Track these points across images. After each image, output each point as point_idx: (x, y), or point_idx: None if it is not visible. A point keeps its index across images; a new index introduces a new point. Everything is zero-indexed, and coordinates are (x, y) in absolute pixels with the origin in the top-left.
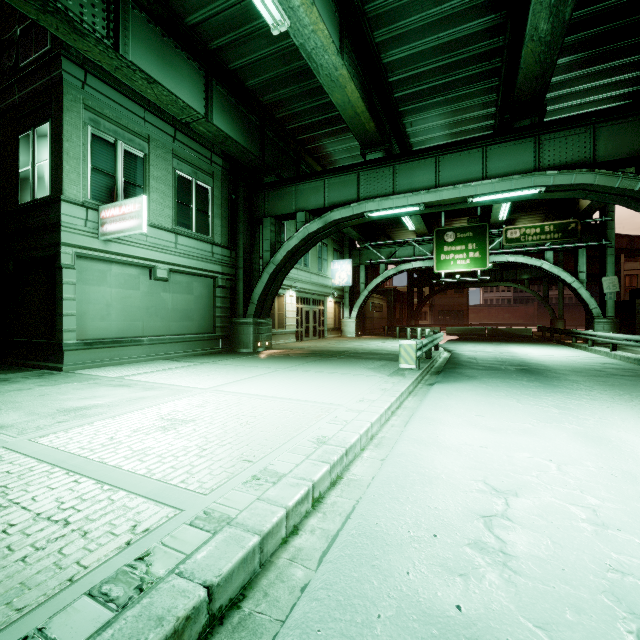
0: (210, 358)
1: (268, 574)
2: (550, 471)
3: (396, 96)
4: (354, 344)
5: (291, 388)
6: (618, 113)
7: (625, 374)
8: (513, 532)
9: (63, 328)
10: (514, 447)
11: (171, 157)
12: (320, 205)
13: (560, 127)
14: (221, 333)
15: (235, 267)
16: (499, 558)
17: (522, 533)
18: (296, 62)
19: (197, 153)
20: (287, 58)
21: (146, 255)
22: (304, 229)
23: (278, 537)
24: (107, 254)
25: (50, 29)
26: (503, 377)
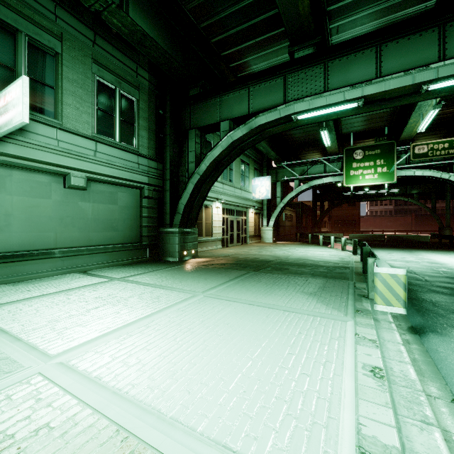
0: (129, 270)
1: None
2: None
3: None
4: (275, 251)
5: (199, 360)
6: None
7: None
8: None
9: None
10: None
11: (90, 62)
12: (244, 113)
13: None
14: (148, 242)
15: (162, 179)
16: None
17: None
18: None
19: (121, 63)
20: None
21: (57, 161)
22: (228, 137)
23: None
24: (2, 156)
25: None
26: None
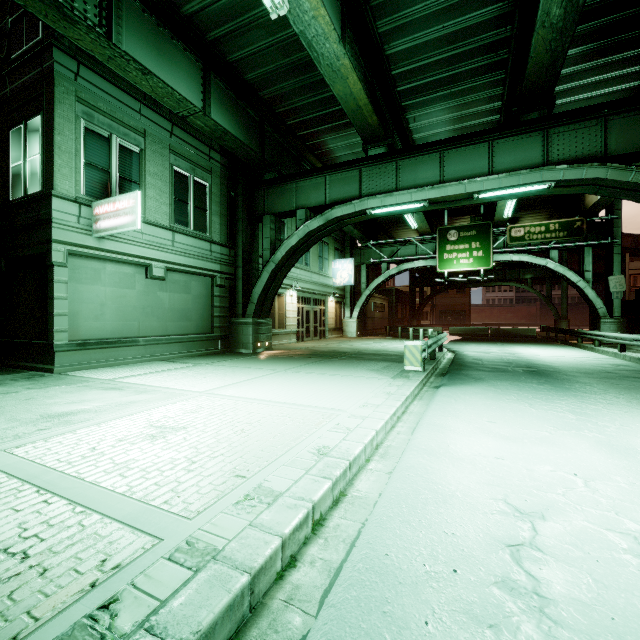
0: (208, 359)
1: (259, 621)
2: (577, 488)
3: (399, 90)
4: (356, 344)
5: (290, 391)
6: (630, 105)
7: (638, 376)
8: (546, 566)
9: (55, 328)
10: (533, 459)
11: (168, 153)
12: (321, 202)
13: (570, 120)
14: (220, 333)
15: (234, 266)
16: (534, 602)
17: (557, 568)
18: (296, 54)
19: (195, 149)
20: (287, 50)
21: (142, 253)
22: (305, 227)
23: (272, 572)
24: (101, 252)
25: (39, 16)
26: (511, 379)
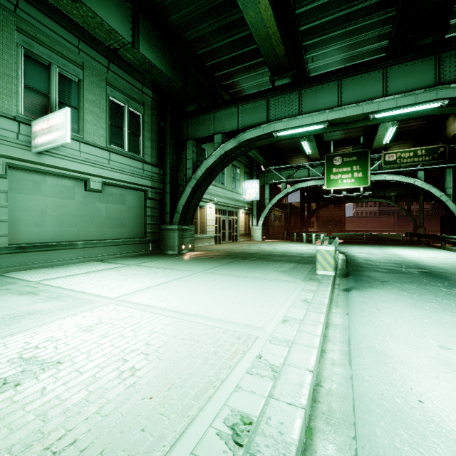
0: (138, 260)
1: None
2: None
3: (301, 29)
4: (262, 246)
5: (204, 298)
6: None
7: None
8: None
9: None
10: None
11: (105, 85)
12: (234, 128)
13: None
14: (151, 238)
15: (163, 182)
16: None
17: None
18: None
19: (129, 84)
20: None
21: (80, 168)
22: (220, 148)
23: None
24: (40, 166)
25: None
26: (415, 282)
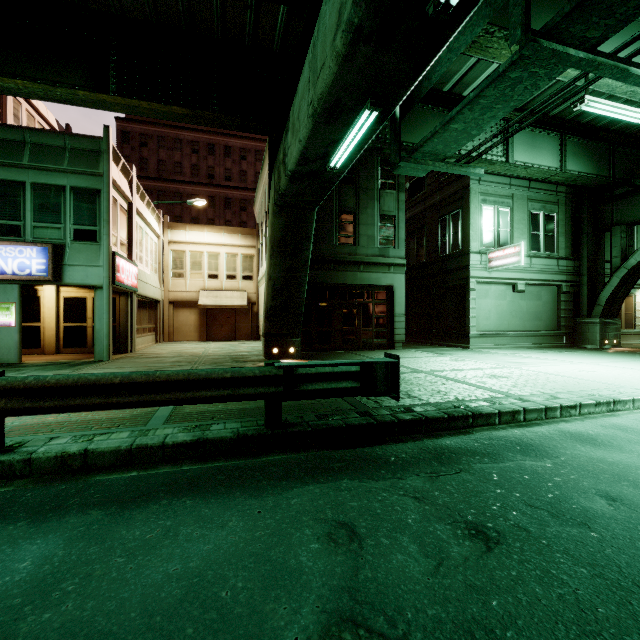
0: (561, 349)
1: None
2: None
3: None
4: None
5: None
6: None
7: None
8: None
9: (470, 324)
10: None
11: (526, 202)
12: None
13: None
14: (564, 331)
15: (578, 274)
16: None
17: None
18: None
19: (545, 191)
20: None
21: (511, 276)
22: None
23: None
24: (490, 279)
25: None
26: None
